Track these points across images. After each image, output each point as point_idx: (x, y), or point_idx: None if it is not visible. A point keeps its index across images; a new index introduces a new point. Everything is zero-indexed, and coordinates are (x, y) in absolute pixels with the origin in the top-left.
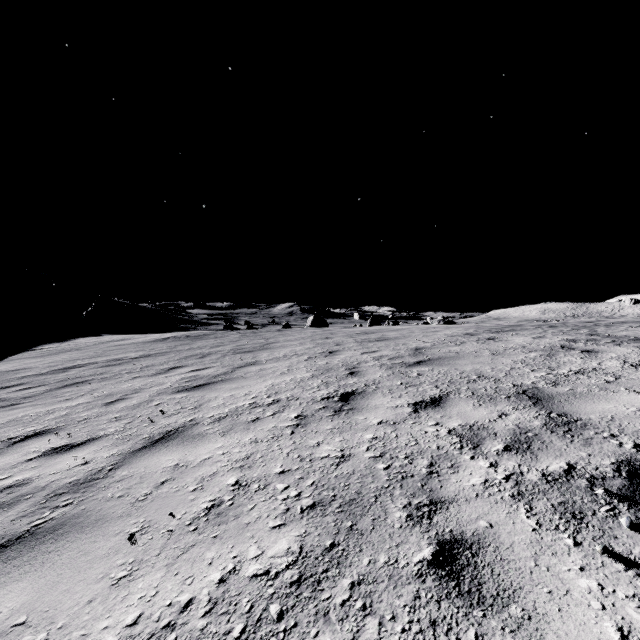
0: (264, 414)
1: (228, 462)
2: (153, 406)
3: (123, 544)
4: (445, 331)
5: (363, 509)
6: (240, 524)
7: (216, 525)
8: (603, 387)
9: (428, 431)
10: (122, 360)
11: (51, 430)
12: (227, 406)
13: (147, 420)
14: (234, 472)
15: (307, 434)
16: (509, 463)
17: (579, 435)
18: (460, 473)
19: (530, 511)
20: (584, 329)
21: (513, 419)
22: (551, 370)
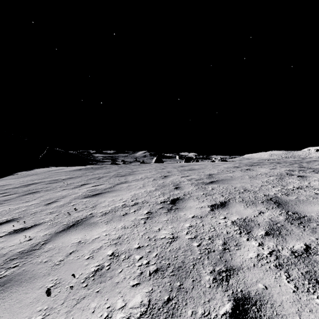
0: (129, 211)
1: (108, 240)
2: (71, 206)
3: (42, 295)
4: (223, 165)
5: (186, 273)
6: (113, 283)
7: (98, 283)
8: (314, 197)
9: (220, 222)
10: (58, 180)
11: (15, 219)
12: (110, 206)
13: (67, 214)
14: (111, 247)
15: (153, 223)
16: (270, 243)
17: (308, 226)
18: (242, 249)
19: (289, 277)
20: (296, 164)
21: (267, 215)
22: (283, 186)
